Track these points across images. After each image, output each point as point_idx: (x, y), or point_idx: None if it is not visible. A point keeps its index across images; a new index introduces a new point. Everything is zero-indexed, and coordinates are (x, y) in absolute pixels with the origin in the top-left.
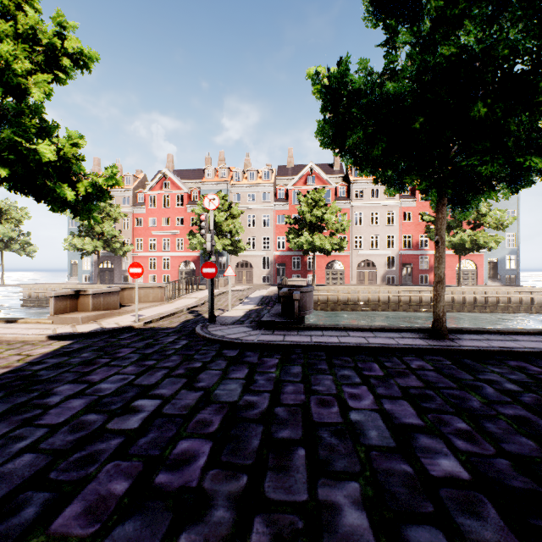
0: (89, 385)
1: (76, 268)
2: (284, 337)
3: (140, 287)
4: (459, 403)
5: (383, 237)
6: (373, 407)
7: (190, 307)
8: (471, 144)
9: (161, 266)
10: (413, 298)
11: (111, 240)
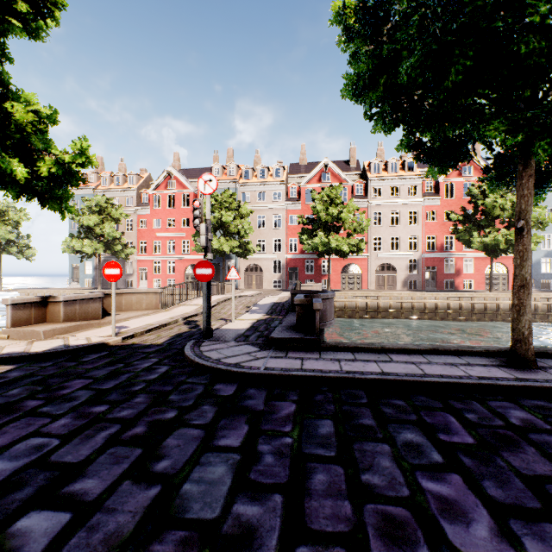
0: None
1: (78, 272)
2: (303, 362)
3: (131, 292)
4: None
5: (404, 238)
6: (506, 551)
7: (188, 317)
8: None
9: (166, 270)
10: (440, 305)
11: (113, 242)
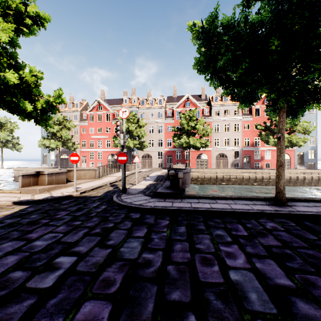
0: (26, 242)
1: (46, 158)
2: (173, 203)
3: (80, 169)
4: (316, 263)
5: (232, 139)
6: (247, 266)
7: (112, 182)
8: (310, 64)
9: (97, 157)
10: (251, 177)
11: (67, 141)
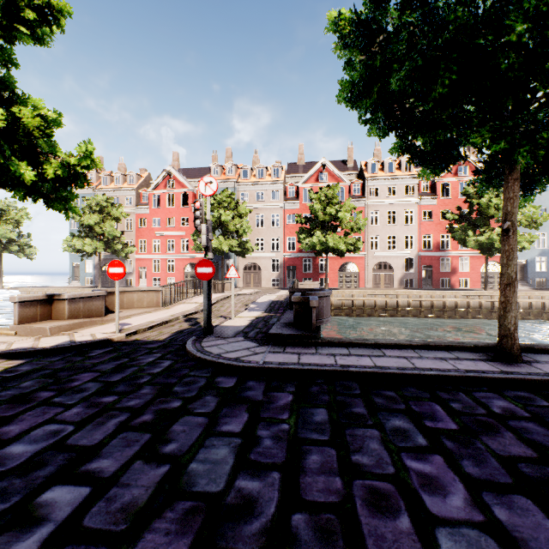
0: None
1: (78, 270)
2: (300, 357)
3: (132, 291)
4: None
5: (400, 237)
6: (476, 517)
7: (188, 314)
8: None
9: (165, 268)
10: (436, 303)
11: (113, 241)
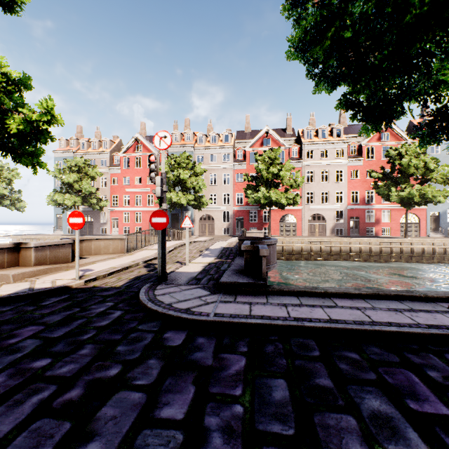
0: None
1: (61, 221)
2: (251, 308)
3: (99, 239)
4: None
5: (332, 193)
6: None
7: (148, 260)
8: None
9: (134, 219)
10: (363, 249)
11: (90, 196)
